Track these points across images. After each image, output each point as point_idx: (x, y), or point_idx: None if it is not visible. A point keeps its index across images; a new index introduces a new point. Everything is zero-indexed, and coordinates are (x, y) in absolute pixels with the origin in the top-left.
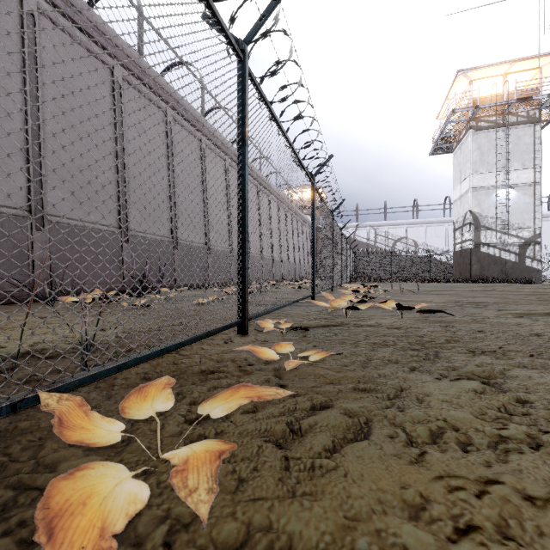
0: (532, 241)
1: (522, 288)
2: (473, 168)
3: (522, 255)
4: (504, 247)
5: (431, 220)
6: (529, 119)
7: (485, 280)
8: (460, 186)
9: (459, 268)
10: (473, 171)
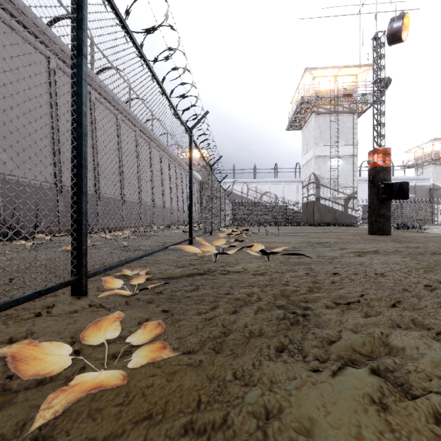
0: (352, 196)
1: (348, 230)
2: (315, 142)
3: (346, 206)
4: (335, 200)
5: (287, 179)
6: (350, 110)
7: (323, 224)
8: (306, 155)
9: (306, 215)
10: (315, 144)
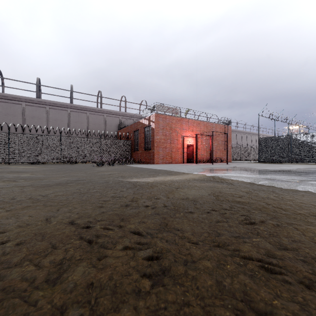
0: None
1: None
2: None
3: None
4: None
5: None
6: None
7: None
8: None
9: None
10: None
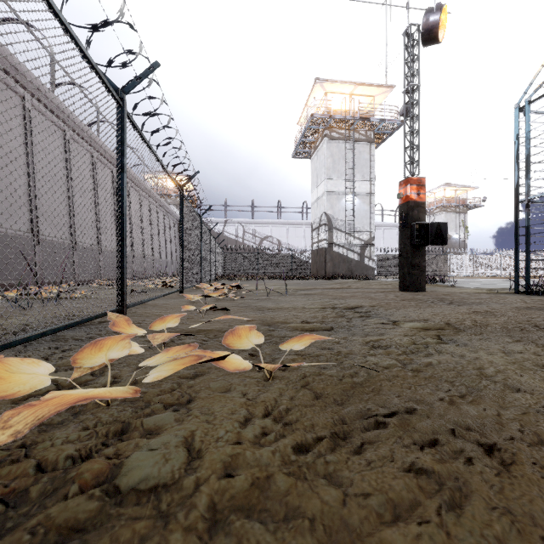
0: (369, 243)
1: (370, 284)
2: (327, 174)
3: (363, 255)
4: (350, 247)
5: (292, 221)
6: (367, 139)
7: (338, 277)
8: (317, 190)
9: (316, 266)
10: (327, 176)
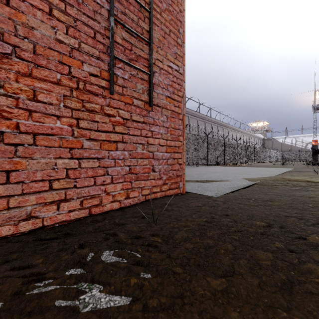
0: None
1: None
2: None
3: None
4: None
5: None
6: None
7: None
8: None
9: None
10: None
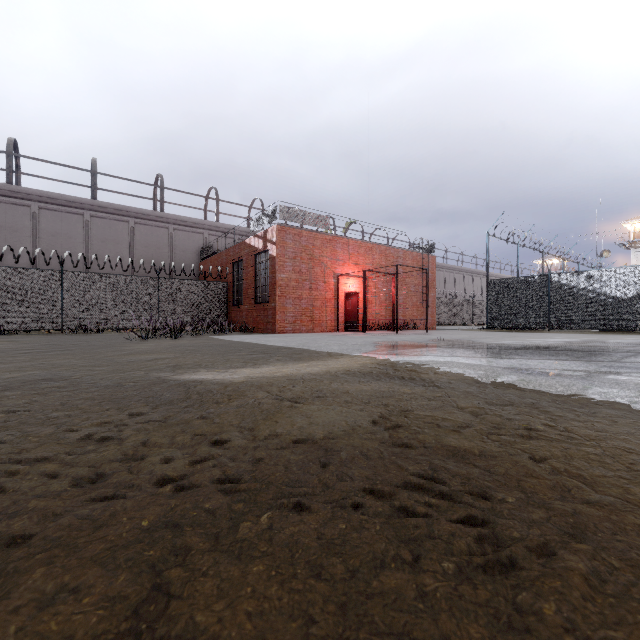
0: None
1: None
2: None
3: None
4: None
5: None
6: None
7: None
8: None
9: None
10: None
